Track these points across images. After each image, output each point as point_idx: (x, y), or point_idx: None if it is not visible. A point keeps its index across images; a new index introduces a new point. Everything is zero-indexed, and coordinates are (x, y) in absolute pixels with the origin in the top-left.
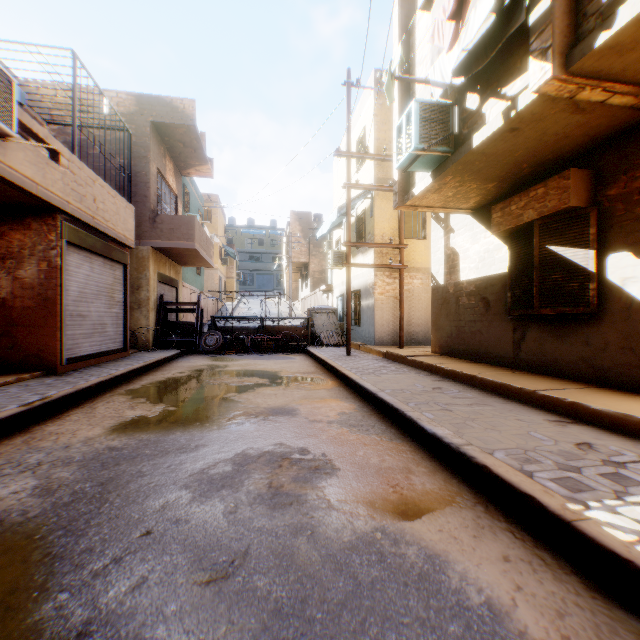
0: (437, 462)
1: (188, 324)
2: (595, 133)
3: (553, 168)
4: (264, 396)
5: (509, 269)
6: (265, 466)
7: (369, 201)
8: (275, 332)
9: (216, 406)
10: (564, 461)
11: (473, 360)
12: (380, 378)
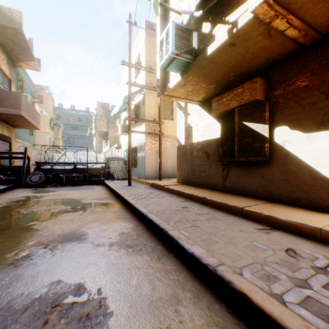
0: (197, 281)
1: (18, 167)
2: (271, 57)
3: (245, 79)
4: (62, 222)
5: (221, 135)
6: (26, 327)
7: (142, 96)
8: (84, 172)
9: (12, 238)
10: (292, 273)
11: (200, 187)
12: (149, 201)
